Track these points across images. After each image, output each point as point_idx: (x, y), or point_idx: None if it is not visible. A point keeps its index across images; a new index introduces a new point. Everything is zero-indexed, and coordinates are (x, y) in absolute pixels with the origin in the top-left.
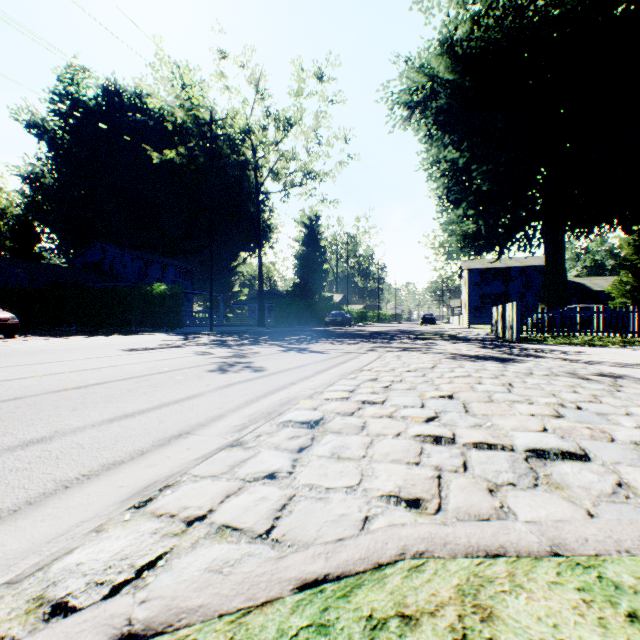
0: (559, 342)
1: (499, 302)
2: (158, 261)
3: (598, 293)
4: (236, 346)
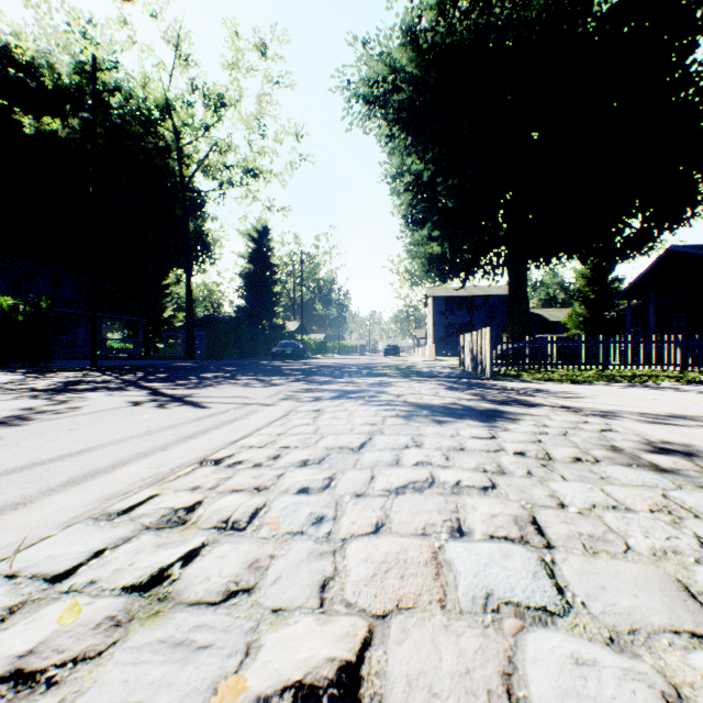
0: (538, 378)
1: (464, 332)
2: (45, 272)
3: (555, 324)
4: (71, 394)
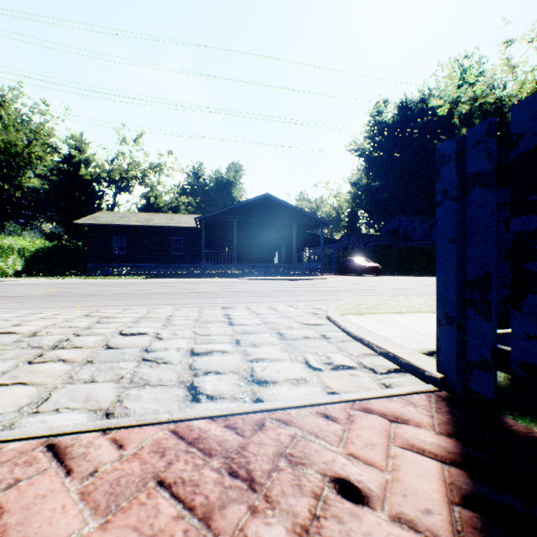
0: None
1: None
2: None
3: None
4: None
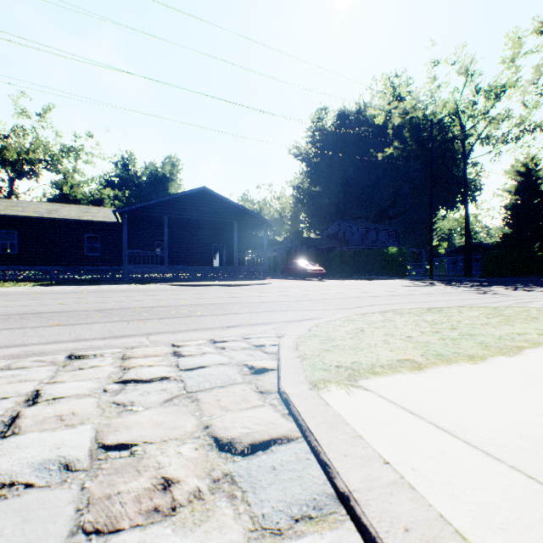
0: None
1: None
2: (374, 228)
3: None
4: (469, 287)
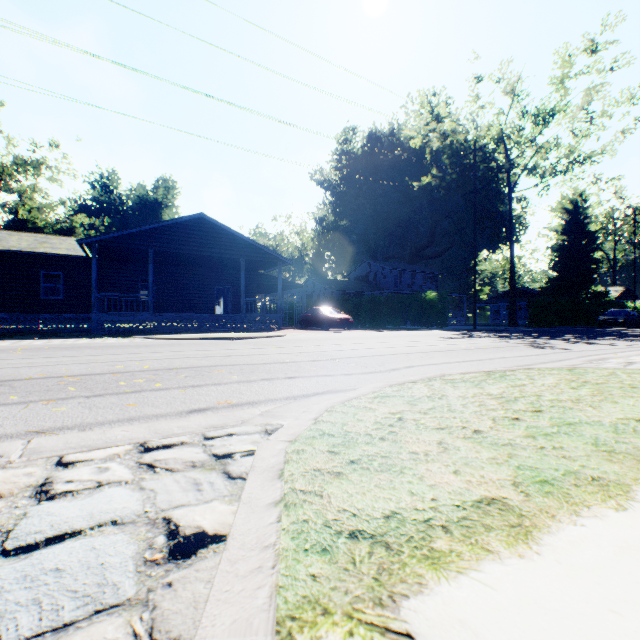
0: None
1: None
2: (409, 270)
3: None
4: (520, 339)
